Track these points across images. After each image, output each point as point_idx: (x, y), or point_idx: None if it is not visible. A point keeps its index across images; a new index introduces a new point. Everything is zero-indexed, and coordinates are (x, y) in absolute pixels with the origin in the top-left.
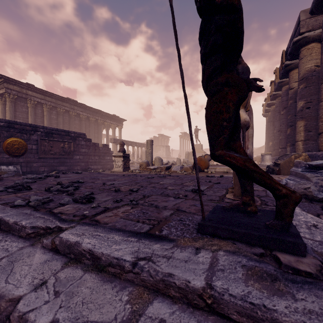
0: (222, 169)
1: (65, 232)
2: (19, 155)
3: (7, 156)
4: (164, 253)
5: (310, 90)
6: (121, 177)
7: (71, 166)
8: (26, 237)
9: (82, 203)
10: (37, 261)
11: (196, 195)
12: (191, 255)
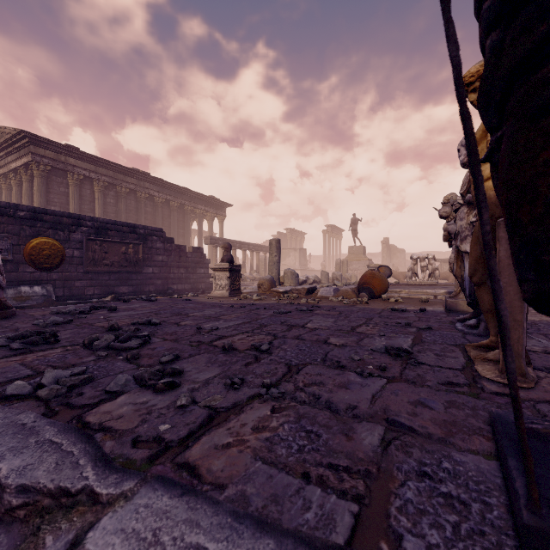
0: (413, 294)
1: (105, 525)
2: (52, 268)
3: (32, 270)
4: None
5: None
6: (229, 312)
7: (139, 286)
8: (3, 521)
9: (155, 391)
10: None
11: (403, 364)
12: None
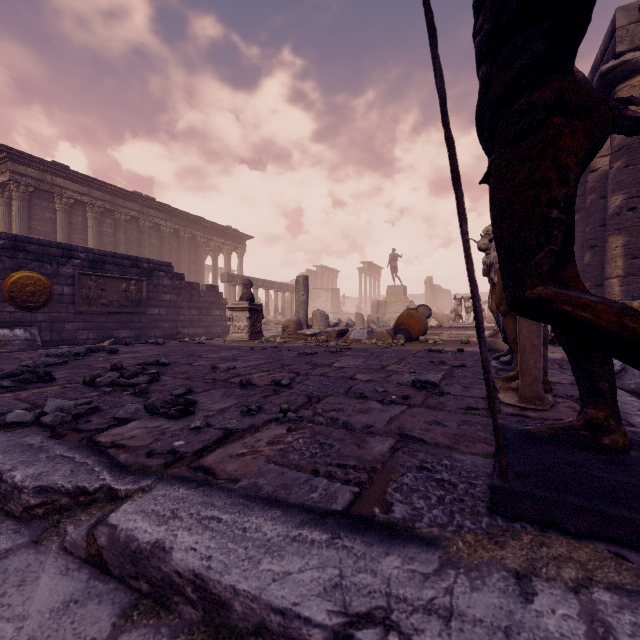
0: (455, 336)
1: (126, 509)
2: (37, 307)
3: (12, 309)
4: (424, 594)
5: (636, 172)
6: (249, 353)
7: (142, 330)
8: (22, 518)
9: (168, 417)
10: (42, 602)
11: (428, 394)
12: (509, 602)
